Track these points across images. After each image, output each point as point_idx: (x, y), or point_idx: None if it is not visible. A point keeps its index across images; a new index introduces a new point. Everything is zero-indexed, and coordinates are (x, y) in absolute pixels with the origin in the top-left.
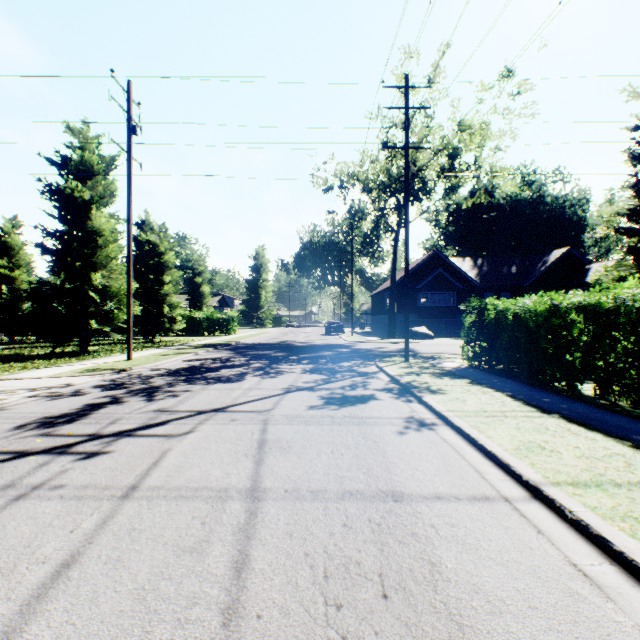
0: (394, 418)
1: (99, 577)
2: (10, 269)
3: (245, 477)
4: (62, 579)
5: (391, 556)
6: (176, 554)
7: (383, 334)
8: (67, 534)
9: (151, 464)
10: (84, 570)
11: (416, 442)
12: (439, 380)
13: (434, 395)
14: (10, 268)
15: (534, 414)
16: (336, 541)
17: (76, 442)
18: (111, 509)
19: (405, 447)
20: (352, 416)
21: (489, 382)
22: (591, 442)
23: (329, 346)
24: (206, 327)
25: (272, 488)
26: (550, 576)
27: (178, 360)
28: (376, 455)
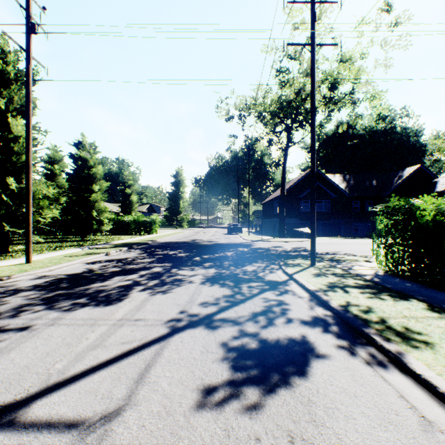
0: None
1: None
2: None
3: None
4: None
5: None
6: None
7: (272, 233)
8: None
9: None
10: None
11: None
12: (382, 303)
13: (421, 353)
14: None
15: None
16: None
17: None
18: None
19: None
20: None
21: None
22: None
23: (231, 245)
24: (133, 228)
25: None
26: None
27: (82, 262)
28: None
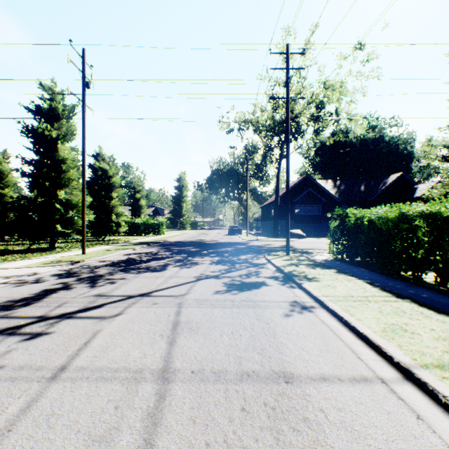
0: (281, 302)
1: None
2: (1, 188)
3: (159, 358)
4: None
5: (286, 447)
6: (86, 445)
7: (269, 234)
8: None
9: (82, 345)
10: None
11: (300, 323)
12: (313, 270)
13: (311, 282)
14: (1, 187)
15: (391, 299)
16: (235, 428)
17: (26, 323)
18: (38, 392)
19: (291, 328)
20: (248, 300)
21: (351, 271)
22: (443, 324)
23: (231, 243)
24: (143, 229)
25: (181, 369)
26: None
27: (120, 254)
28: (268, 336)
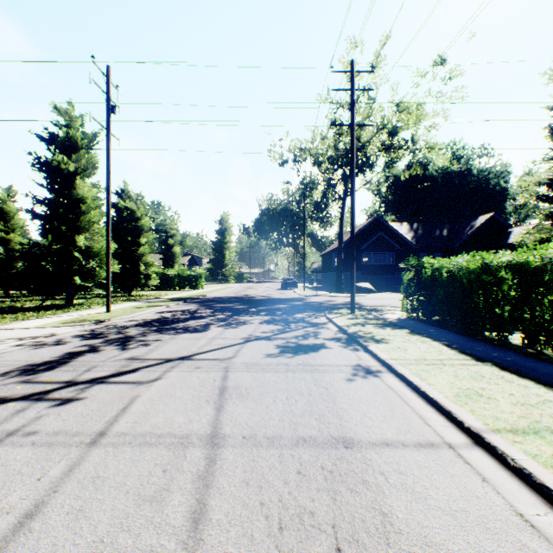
0: (343, 366)
1: (60, 529)
2: (6, 232)
3: (206, 423)
4: (23, 531)
5: (343, 506)
6: (136, 504)
7: (331, 289)
8: (34, 482)
9: (120, 410)
10: (46, 521)
11: (363, 389)
12: (382, 330)
13: (378, 344)
14: (6, 231)
15: (469, 362)
16: (290, 490)
17: (53, 389)
18: (78, 456)
19: (354, 394)
20: (305, 364)
21: (427, 332)
22: (524, 389)
23: (284, 299)
24: (177, 283)
25: (231, 434)
26: (499, 527)
27: (151, 312)
28: (327, 401)
